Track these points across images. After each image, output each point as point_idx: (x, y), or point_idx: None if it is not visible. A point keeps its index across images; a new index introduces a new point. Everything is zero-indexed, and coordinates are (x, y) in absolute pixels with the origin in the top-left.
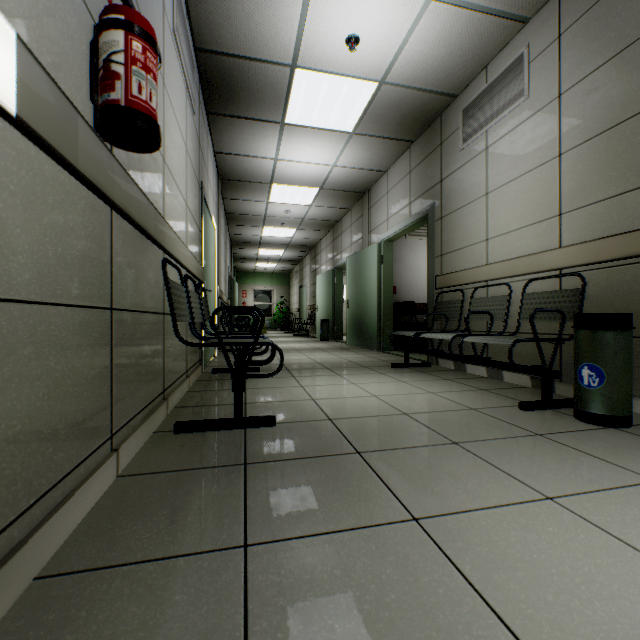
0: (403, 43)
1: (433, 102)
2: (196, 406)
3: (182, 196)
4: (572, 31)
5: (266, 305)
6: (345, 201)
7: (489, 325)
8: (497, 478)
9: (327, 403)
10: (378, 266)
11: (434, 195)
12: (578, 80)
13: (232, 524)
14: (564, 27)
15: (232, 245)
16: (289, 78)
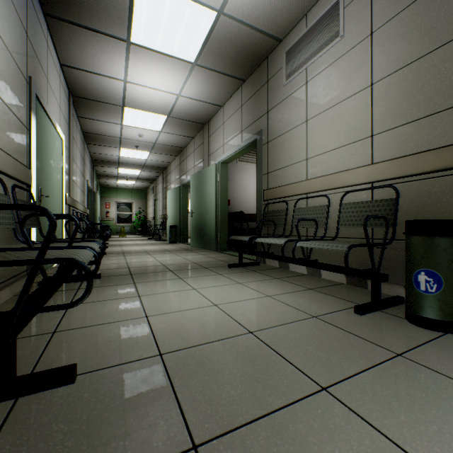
0: None
1: (262, 43)
2: None
3: None
4: None
5: (127, 214)
6: (189, 130)
7: (315, 231)
8: None
9: (162, 322)
10: (216, 183)
11: (262, 124)
12: (389, 19)
13: None
14: None
15: (93, 163)
16: None
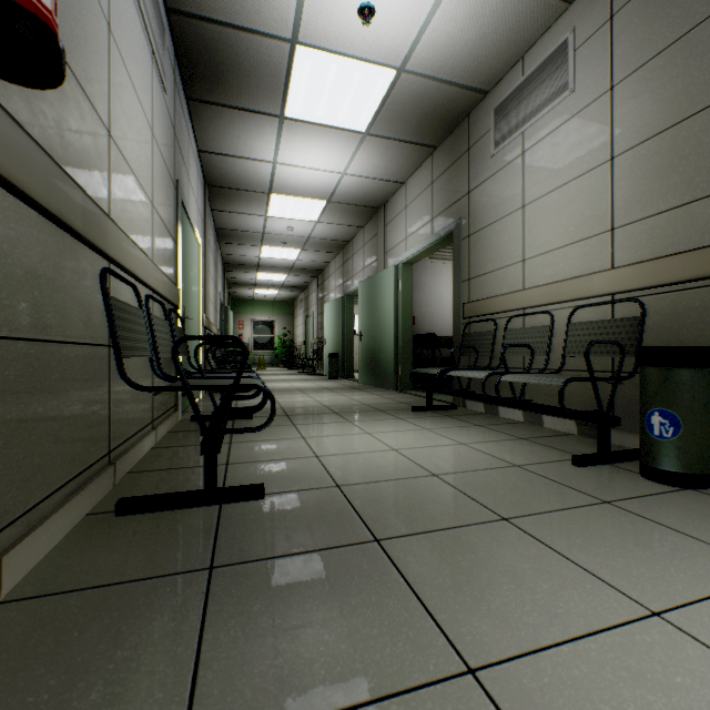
0: (427, 19)
1: (460, 99)
2: (159, 470)
3: (144, 192)
4: (627, 10)
5: (266, 338)
6: (357, 217)
7: (529, 361)
8: (574, 579)
9: (335, 461)
10: (395, 292)
11: (461, 209)
12: (635, 68)
13: (167, 704)
14: (617, 6)
15: (225, 267)
16: (289, 57)
